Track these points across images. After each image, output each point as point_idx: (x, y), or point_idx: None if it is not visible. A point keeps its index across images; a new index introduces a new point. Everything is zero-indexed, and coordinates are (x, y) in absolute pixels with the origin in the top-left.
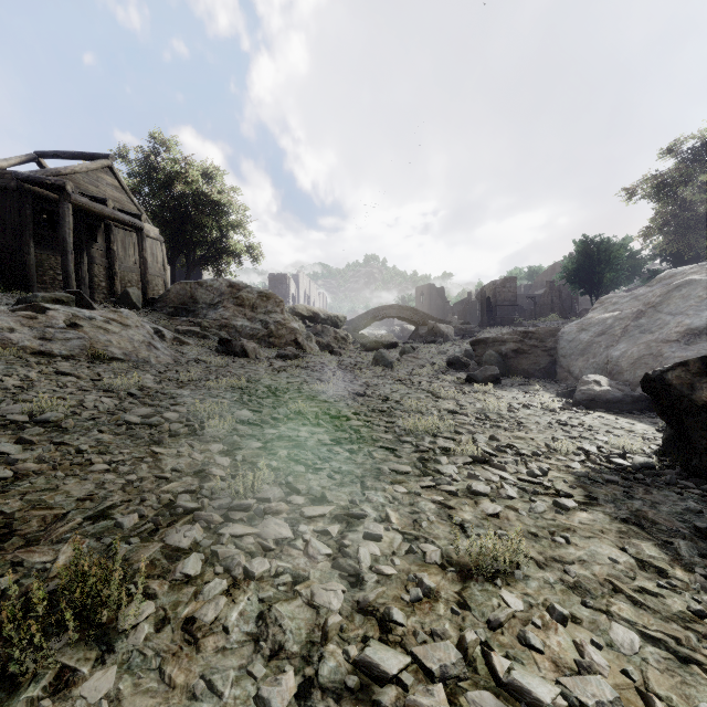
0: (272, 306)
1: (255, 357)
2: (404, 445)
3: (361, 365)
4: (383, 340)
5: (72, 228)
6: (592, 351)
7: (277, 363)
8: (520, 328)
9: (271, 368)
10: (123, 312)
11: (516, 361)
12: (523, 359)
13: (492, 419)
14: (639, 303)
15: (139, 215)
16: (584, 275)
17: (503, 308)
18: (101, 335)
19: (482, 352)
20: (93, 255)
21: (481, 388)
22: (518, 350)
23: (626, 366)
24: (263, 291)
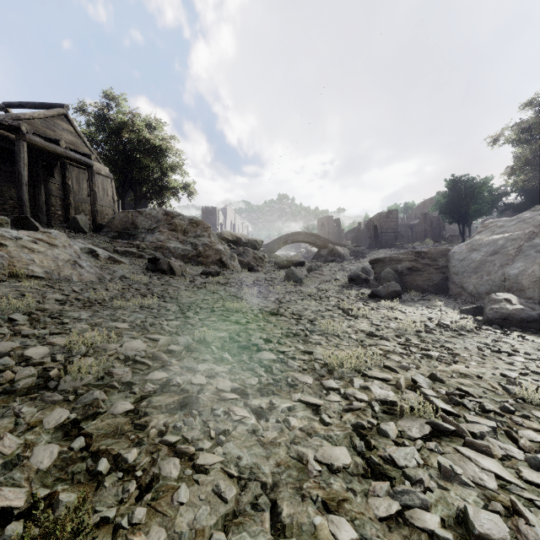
0: (201, 231)
1: (181, 274)
2: (330, 396)
3: (275, 280)
4: (293, 260)
5: (26, 163)
6: (486, 269)
7: (200, 280)
8: (402, 250)
9: (192, 284)
10: (52, 232)
11: (411, 278)
12: (417, 276)
13: (415, 344)
14: (527, 225)
15: (89, 155)
16: (454, 207)
17: (387, 234)
18: (24, 254)
19: (380, 270)
20: (50, 188)
21: (387, 304)
22: (413, 268)
23: (528, 283)
24: (193, 218)
